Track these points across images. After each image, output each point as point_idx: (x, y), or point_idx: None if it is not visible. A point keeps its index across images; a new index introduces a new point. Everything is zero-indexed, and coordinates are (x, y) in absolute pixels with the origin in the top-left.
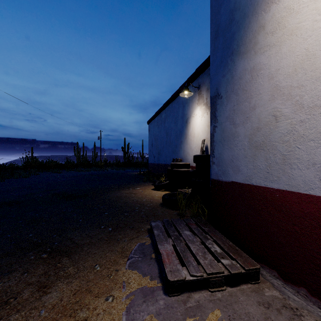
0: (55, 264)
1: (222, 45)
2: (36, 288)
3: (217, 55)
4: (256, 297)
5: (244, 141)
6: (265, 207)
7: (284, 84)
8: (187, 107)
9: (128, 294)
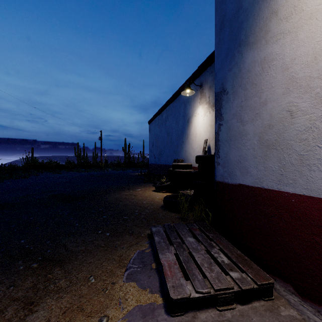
0: (46, 276)
1: (228, 36)
2: (21, 305)
3: (223, 48)
4: (271, 318)
5: (253, 139)
6: (278, 214)
7: (301, 74)
8: (189, 106)
9: (125, 313)
